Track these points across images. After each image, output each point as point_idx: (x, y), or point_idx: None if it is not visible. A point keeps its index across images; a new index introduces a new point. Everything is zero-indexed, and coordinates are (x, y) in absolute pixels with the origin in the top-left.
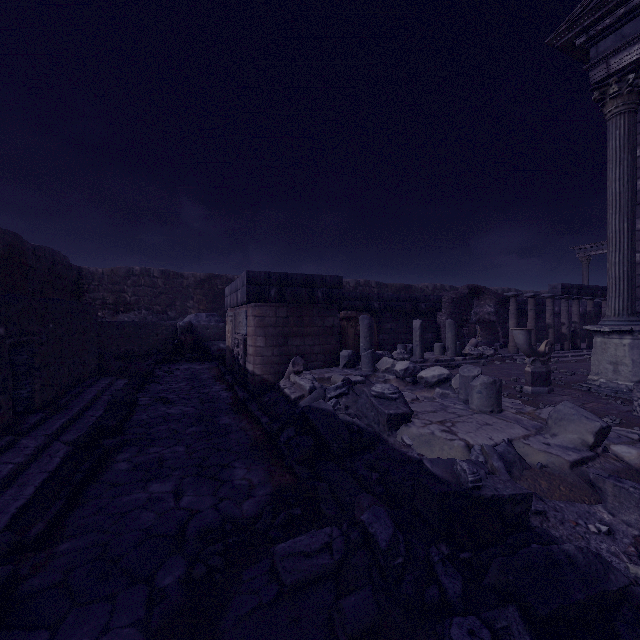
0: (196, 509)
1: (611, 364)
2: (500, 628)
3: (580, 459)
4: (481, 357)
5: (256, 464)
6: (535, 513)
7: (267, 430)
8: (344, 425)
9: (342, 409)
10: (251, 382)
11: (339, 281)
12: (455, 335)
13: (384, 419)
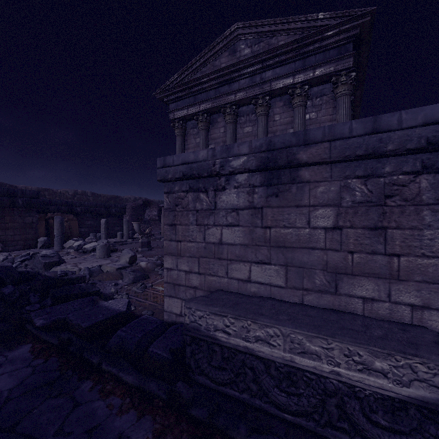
0: None
1: None
2: (45, 304)
3: (122, 267)
4: None
5: None
6: (91, 284)
7: None
8: (17, 271)
9: (23, 266)
10: None
11: (37, 194)
12: (128, 227)
13: (43, 265)
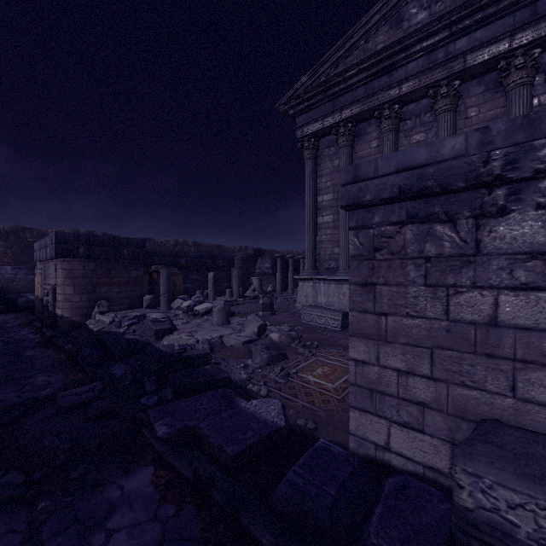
0: (2, 399)
1: (305, 297)
2: (164, 395)
3: (249, 340)
4: (256, 298)
5: (56, 373)
6: (214, 364)
7: (69, 353)
8: (126, 339)
9: (131, 332)
10: (60, 324)
11: (143, 243)
12: (239, 283)
13: (153, 333)
